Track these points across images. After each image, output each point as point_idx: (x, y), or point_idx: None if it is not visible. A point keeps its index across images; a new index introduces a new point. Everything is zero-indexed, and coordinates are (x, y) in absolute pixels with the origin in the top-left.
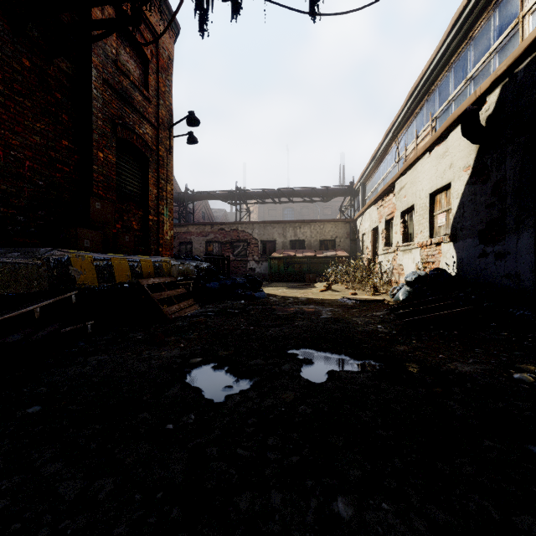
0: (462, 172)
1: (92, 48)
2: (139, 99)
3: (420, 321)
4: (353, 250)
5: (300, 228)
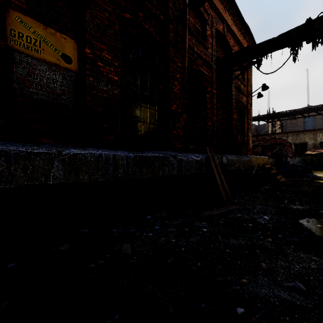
0: None
1: (232, 76)
2: (242, 87)
3: None
4: None
5: None
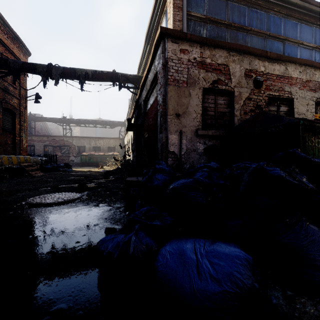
0: (132, 133)
1: None
2: (11, 89)
3: (108, 172)
4: (123, 152)
5: (98, 140)
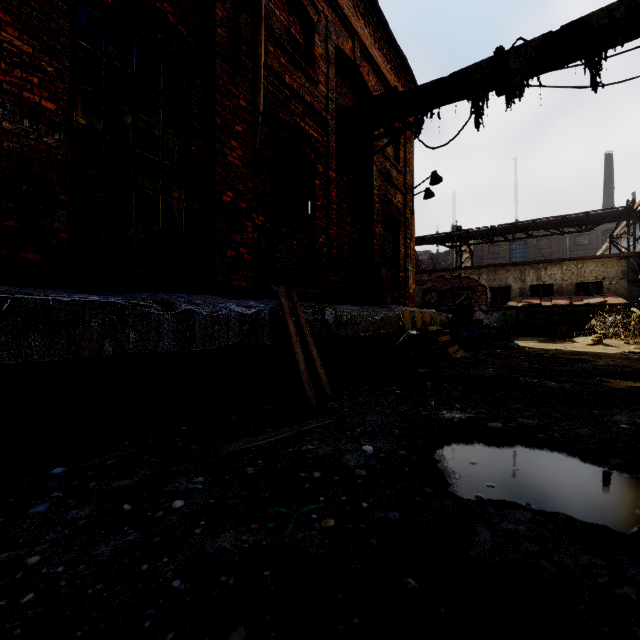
0: None
1: (373, 150)
2: (394, 174)
3: None
4: (632, 295)
5: (545, 269)
